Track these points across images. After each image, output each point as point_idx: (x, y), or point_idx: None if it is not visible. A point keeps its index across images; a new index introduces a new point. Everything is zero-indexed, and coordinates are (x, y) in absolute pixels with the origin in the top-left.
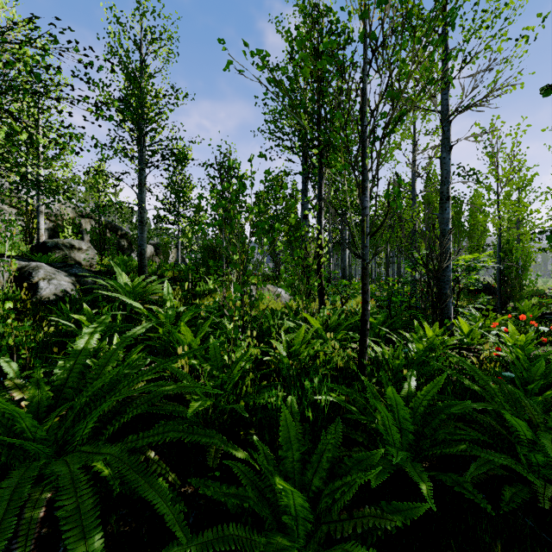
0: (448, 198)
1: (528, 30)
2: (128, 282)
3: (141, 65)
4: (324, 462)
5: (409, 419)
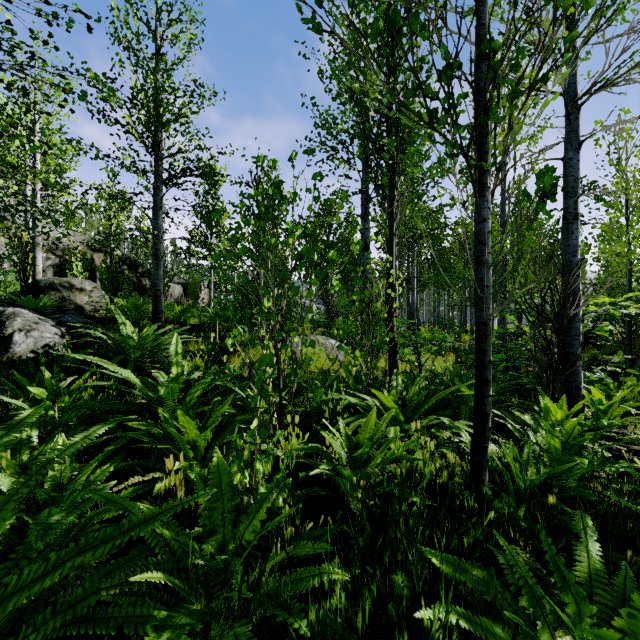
0: (577, 217)
1: None
2: (134, 334)
3: (155, 54)
4: None
5: None
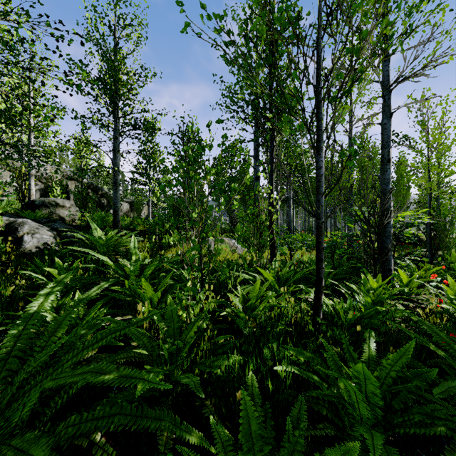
0: (389, 161)
1: None
2: (102, 236)
3: (115, 47)
4: None
5: (378, 395)
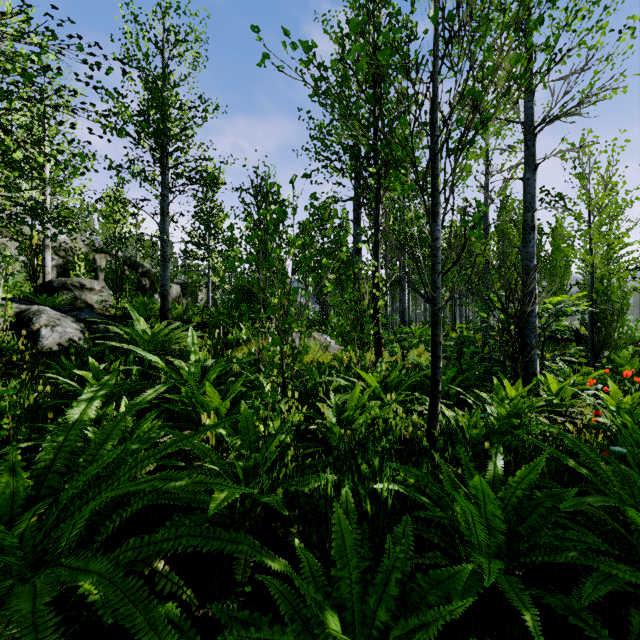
0: (533, 228)
1: (634, 20)
2: (147, 329)
3: (163, 71)
4: (392, 587)
5: (500, 516)
